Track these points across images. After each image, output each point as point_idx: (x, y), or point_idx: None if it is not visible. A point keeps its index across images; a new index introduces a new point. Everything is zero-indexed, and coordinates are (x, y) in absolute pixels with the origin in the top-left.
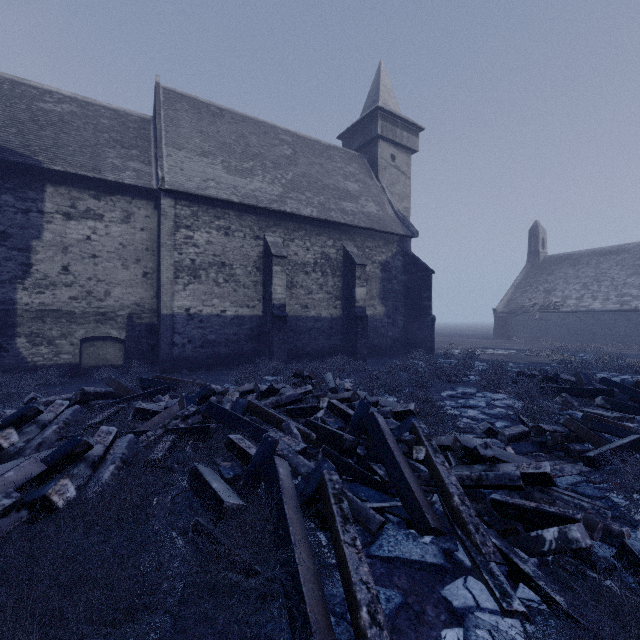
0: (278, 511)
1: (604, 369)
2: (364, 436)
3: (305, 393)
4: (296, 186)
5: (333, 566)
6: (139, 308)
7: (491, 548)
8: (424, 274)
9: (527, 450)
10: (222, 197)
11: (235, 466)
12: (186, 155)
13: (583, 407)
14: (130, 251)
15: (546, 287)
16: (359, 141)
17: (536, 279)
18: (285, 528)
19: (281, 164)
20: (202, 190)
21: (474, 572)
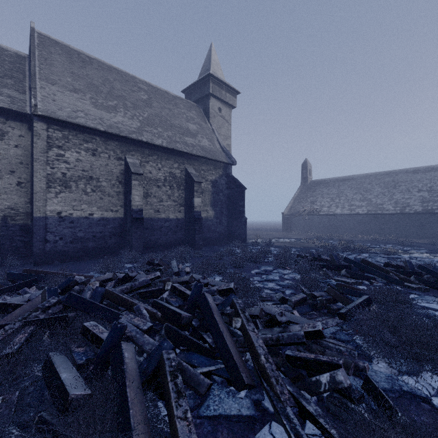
0: (121, 394)
1: (344, 250)
2: (198, 310)
3: (154, 278)
4: (151, 123)
5: (168, 436)
6: (13, 211)
7: (287, 395)
8: (240, 190)
9: (306, 311)
10: (90, 125)
11: (88, 351)
12: (58, 89)
13: (335, 276)
14: (4, 164)
15: (311, 199)
16: (197, 96)
17: (306, 194)
18: (126, 411)
19: (139, 105)
20: (72, 118)
21: (276, 416)
